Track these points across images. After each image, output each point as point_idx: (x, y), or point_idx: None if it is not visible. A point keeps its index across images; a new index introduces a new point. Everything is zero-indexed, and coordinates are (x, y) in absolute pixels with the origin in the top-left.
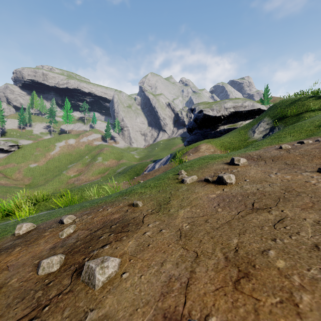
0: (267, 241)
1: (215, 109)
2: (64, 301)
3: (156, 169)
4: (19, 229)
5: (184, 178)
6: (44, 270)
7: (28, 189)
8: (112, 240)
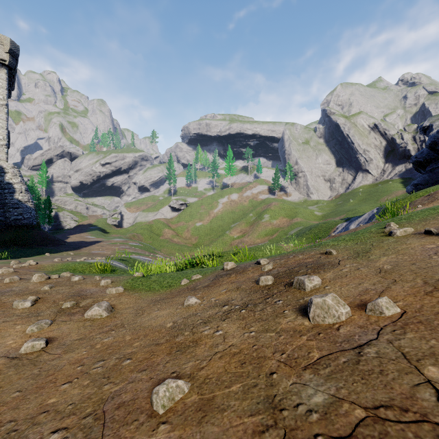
0: None
1: None
2: (285, 294)
3: (350, 230)
4: (226, 265)
5: (392, 230)
6: (263, 282)
7: (195, 248)
8: (310, 273)
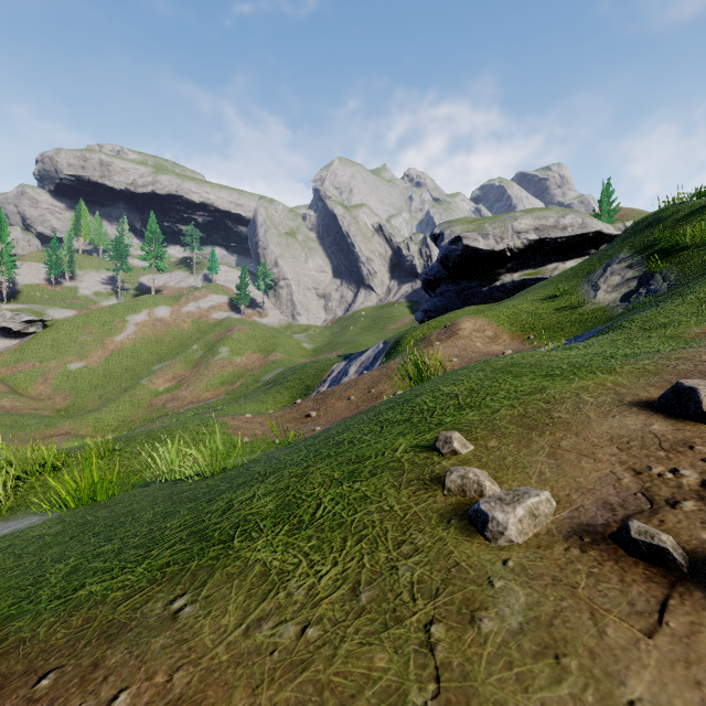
0: None
1: (493, 233)
2: None
3: (350, 381)
4: None
5: (485, 502)
6: None
7: (61, 420)
8: None
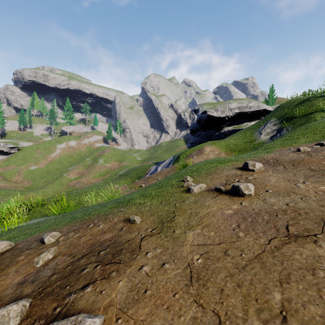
0: None
1: (220, 109)
2: None
3: (158, 172)
4: None
5: (190, 186)
6: None
7: (28, 192)
8: (97, 277)
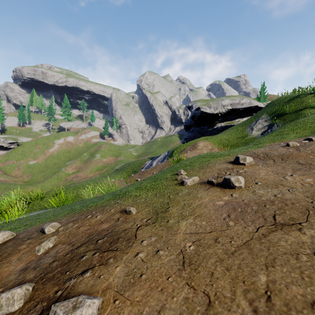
0: (312, 283)
1: (213, 106)
2: None
3: (153, 167)
4: None
5: (184, 179)
6: (2, 309)
7: (27, 186)
8: (96, 263)
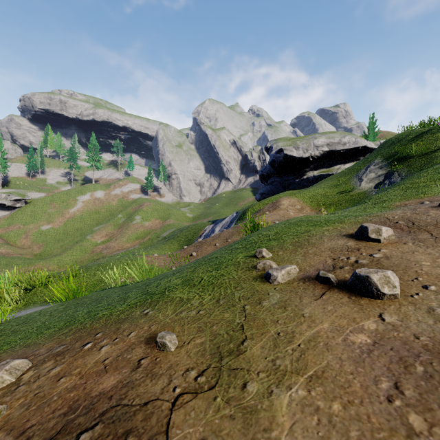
0: None
1: (301, 147)
2: None
3: (215, 235)
4: None
5: (270, 270)
6: None
7: (37, 260)
8: None
